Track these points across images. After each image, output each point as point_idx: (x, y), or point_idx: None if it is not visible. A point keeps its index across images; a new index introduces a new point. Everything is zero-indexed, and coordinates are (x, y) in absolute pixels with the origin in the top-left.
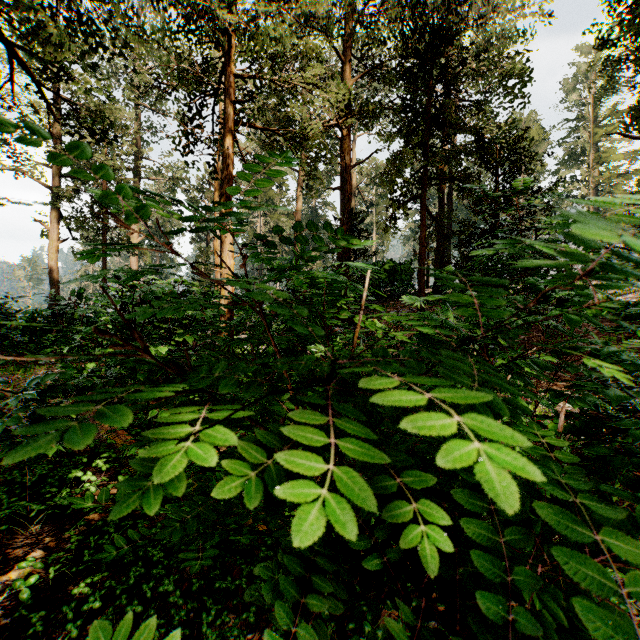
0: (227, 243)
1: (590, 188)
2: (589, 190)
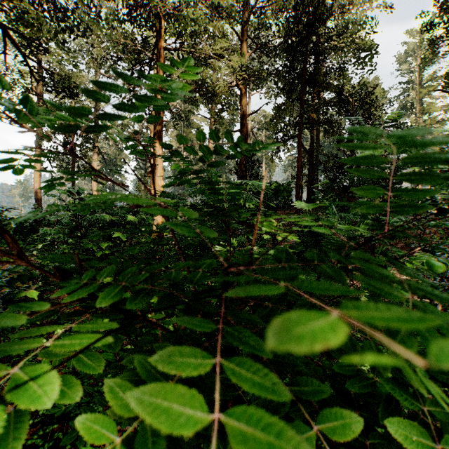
0: (159, 169)
1: None
2: None
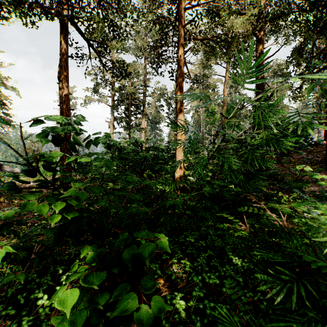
0: (180, 115)
1: None
2: None
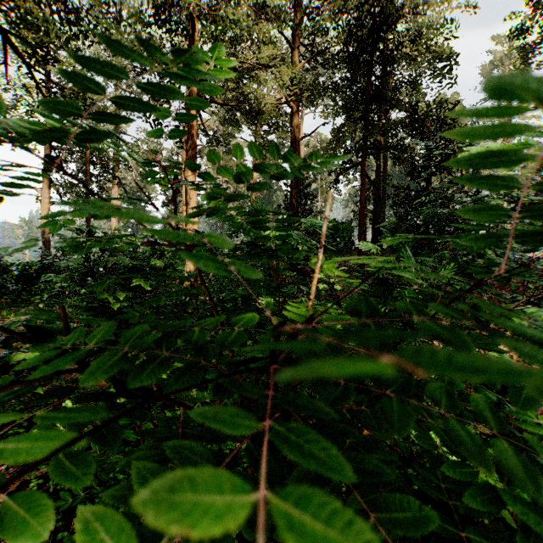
0: (192, 204)
1: None
2: None
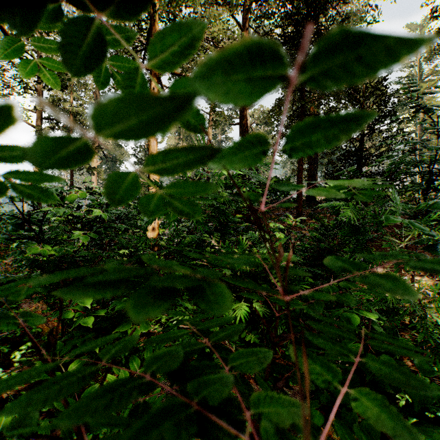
0: None
1: (417, 126)
2: (416, 127)
